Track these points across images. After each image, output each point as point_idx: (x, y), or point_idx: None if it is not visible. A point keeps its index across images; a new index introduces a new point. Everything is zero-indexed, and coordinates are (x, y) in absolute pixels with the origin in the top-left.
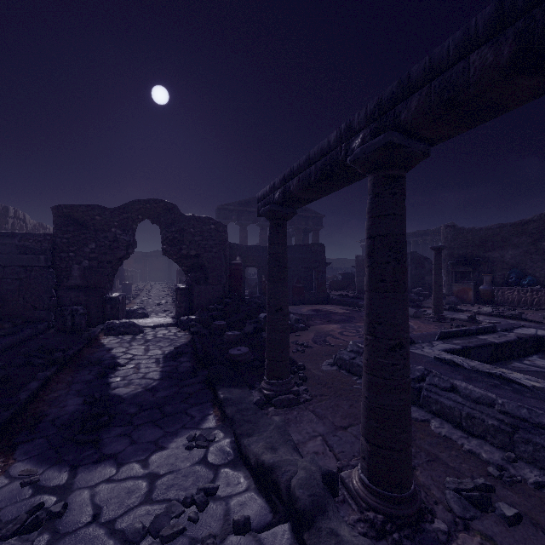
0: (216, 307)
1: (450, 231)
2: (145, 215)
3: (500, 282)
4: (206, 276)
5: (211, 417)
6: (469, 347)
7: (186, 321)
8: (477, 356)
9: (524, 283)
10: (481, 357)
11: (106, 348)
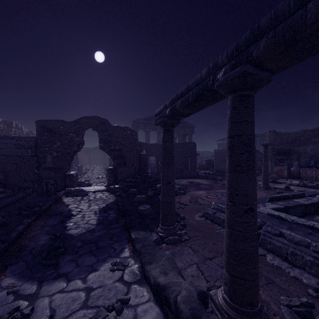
0: (131, 180)
1: (272, 134)
2: (89, 126)
3: (304, 165)
4: (125, 161)
5: (126, 250)
6: (288, 206)
7: (113, 188)
8: (293, 212)
9: None
10: (296, 213)
11: (65, 205)
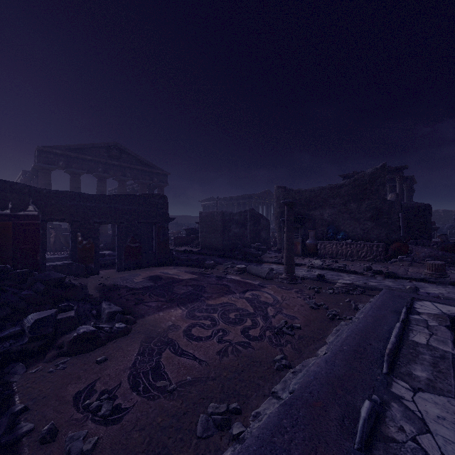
0: None
1: (282, 191)
2: None
3: (320, 236)
4: None
5: None
6: None
7: None
8: None
9: (339, 238)
10: None
11: None
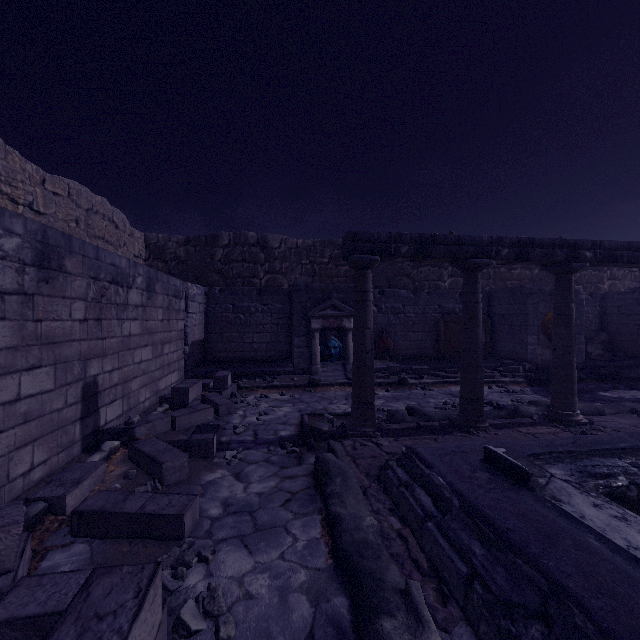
0: None
1: None
2: None
3: None
4: None
5: None
6: None
7: None
8: None
9: None
10: None
11: None
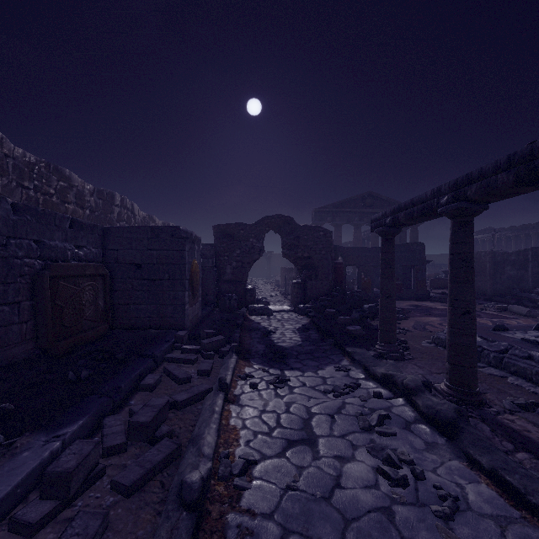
0: (326, 299)
1: None
2: (270, 227)
3: None
4: (316, 273)
5: (345, 360)
6: None
7: (303, 308)
8: None
9: None
10: None
11: (256, 322)
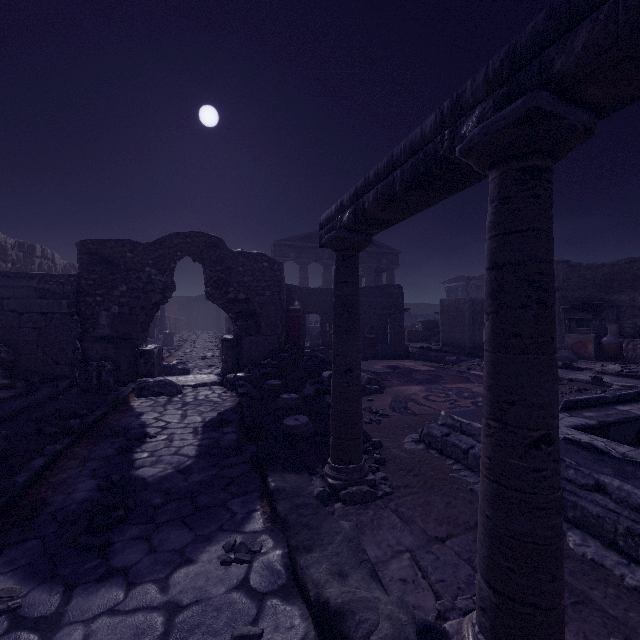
0: (270, 363)
1: (563, 268)
2: (185, 252)
3: (630, 332)
4: (258, 324)
5: (258, 515)
6: (608, 422)
7: (234, 380)
8: (618, 435)
9: None
10: (624, 436)
11: (135, 413)
